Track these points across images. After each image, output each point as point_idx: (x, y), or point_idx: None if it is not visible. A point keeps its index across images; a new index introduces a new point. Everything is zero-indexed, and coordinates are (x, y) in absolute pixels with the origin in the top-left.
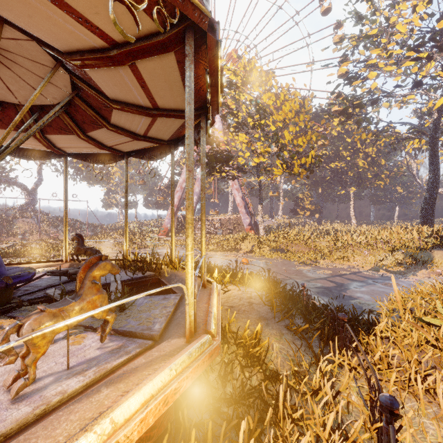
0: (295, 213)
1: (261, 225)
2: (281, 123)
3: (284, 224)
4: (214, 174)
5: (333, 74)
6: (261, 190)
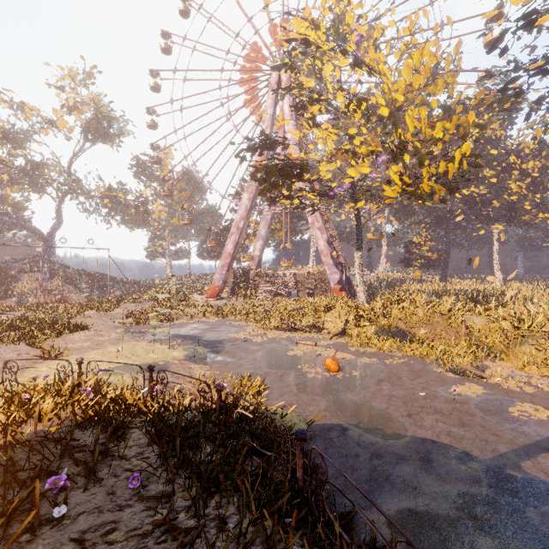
0: (406, 264)
1: (360, 285)
2: (398, 103)
3: (389, 280)
4: (279, 201)
5: (494, 13)
6: (360, 227)
